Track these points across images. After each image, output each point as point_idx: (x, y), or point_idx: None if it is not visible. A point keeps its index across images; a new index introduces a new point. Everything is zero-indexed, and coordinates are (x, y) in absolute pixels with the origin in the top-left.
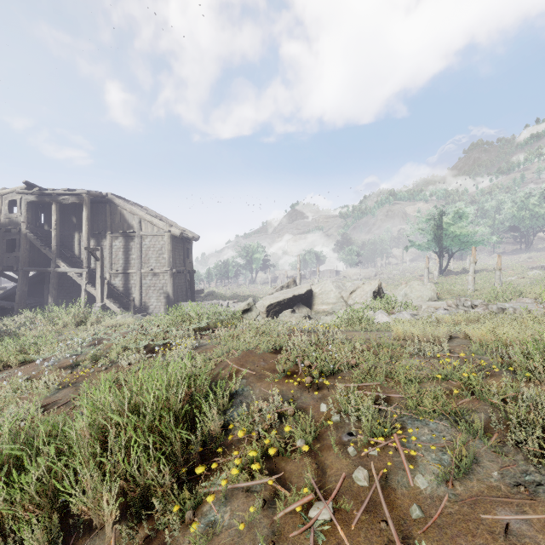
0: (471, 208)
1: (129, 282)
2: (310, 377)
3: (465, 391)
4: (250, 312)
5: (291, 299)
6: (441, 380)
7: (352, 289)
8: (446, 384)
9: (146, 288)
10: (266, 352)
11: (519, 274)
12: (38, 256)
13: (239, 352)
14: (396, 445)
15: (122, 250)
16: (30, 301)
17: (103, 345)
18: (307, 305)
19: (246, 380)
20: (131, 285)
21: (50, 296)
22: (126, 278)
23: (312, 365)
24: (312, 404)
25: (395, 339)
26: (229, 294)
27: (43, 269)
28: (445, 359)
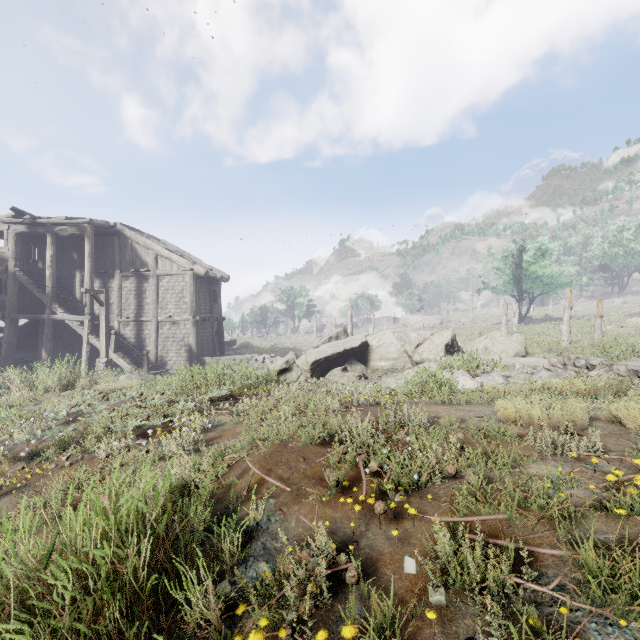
0: (557, 242)
1: (142, 332)
2: (383, 503)
3: None
4: (290, 372)
5: (342, 354)
6: (621, 516)
7: (419, 342)
8: (633, 525)
9: (164, 339)
10: (309, 445)
11: (615, 322)
12: (30, 300)
13: (267, 445)
14: None
15: (133, 293)
16: (20, 356)
17: (81, 423)
18: (362, 361)
19: (275, 499)
20: (145, 336)
21: (44, 350)
22: (139, 328)
23: (384, 474)
24: (387, 551)
25: (501, 420)
26: (266, 346)
27: (35, 316)
28: (614, 471)
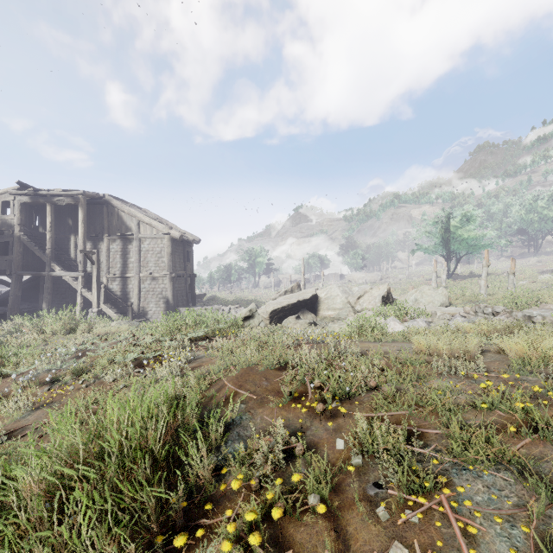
0: (479, 210)
1: (126, 286)
2: (322, 404)
3: (524, 429)
4: (252, 318)
5: (296, 304)
6: (486, 410)
7: (360, 294)
8: (493, 415)
9: (145, 292)
10: (269, 369)
11: (529, 278)
12: (32, 260)
13: (238, 369)
14: (443, 509)
15: (119, 253)
16: (24, 307)
17: (88, 357)
18: (312, 310)
19: (245, 405)
20: (129, 290)
21: (44, 301)
22: (124, 283)
23: (324, 387)
24: (325, 437)
25: (416, 352)
26: (231, 298)
27: (37, 273)
28: (486, 382)
